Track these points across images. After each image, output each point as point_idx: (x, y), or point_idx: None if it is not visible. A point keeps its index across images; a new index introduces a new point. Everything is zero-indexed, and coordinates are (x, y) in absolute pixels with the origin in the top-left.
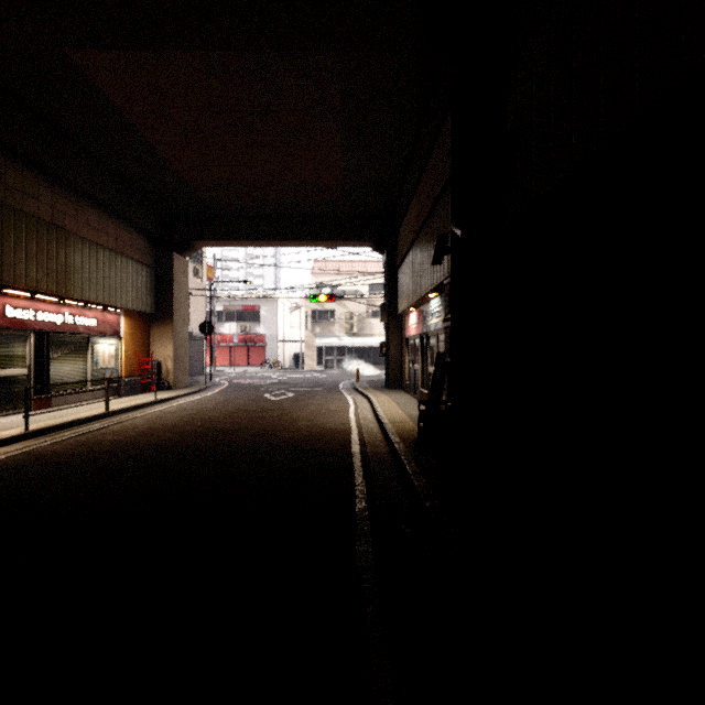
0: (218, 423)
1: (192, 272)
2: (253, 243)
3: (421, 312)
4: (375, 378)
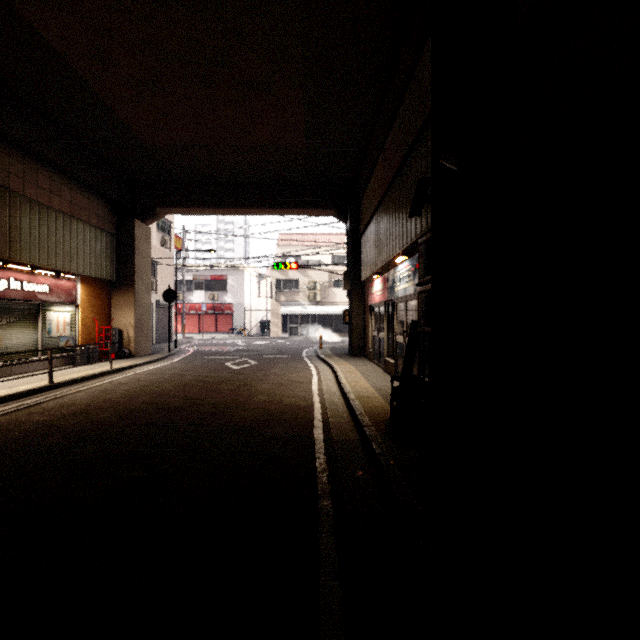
0: (168, 398)
1: (159, 242)
2: (216, 211)
3: (387, 278)
4: (337, 345)
